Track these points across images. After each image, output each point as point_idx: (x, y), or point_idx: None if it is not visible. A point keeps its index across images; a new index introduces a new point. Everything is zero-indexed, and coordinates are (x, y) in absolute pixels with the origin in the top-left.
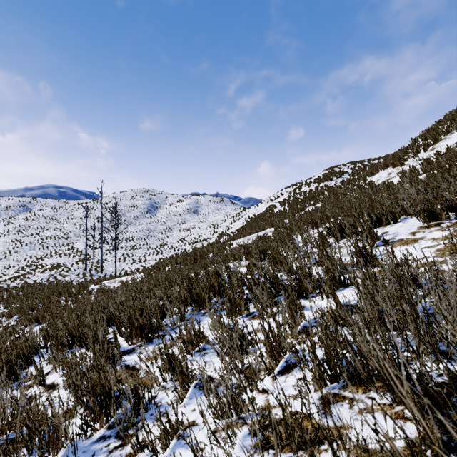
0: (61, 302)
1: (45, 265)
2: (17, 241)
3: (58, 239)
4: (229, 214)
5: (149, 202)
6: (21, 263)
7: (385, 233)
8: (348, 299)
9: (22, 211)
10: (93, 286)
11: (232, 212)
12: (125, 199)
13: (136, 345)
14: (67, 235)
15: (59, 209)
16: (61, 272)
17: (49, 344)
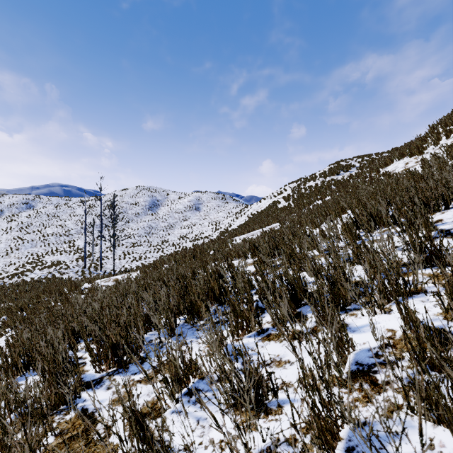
0: (51, 302)
1: (45, 262)
2: (19, 238)
3: (60, 236)
4: (231, 211)
5: (151, 199)
6: (22, 260)
7: (439, 221)
8: (422, 317)
9: (25, 209)
10: (87, 285)
11: (234, 209)
12: (127, 196)
13: (106, 373)
14: (68, 233)
15: (62, 207)
16: (59, 269)
17: (4, 363)
